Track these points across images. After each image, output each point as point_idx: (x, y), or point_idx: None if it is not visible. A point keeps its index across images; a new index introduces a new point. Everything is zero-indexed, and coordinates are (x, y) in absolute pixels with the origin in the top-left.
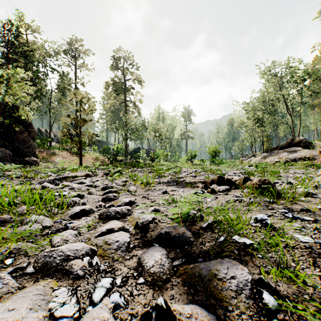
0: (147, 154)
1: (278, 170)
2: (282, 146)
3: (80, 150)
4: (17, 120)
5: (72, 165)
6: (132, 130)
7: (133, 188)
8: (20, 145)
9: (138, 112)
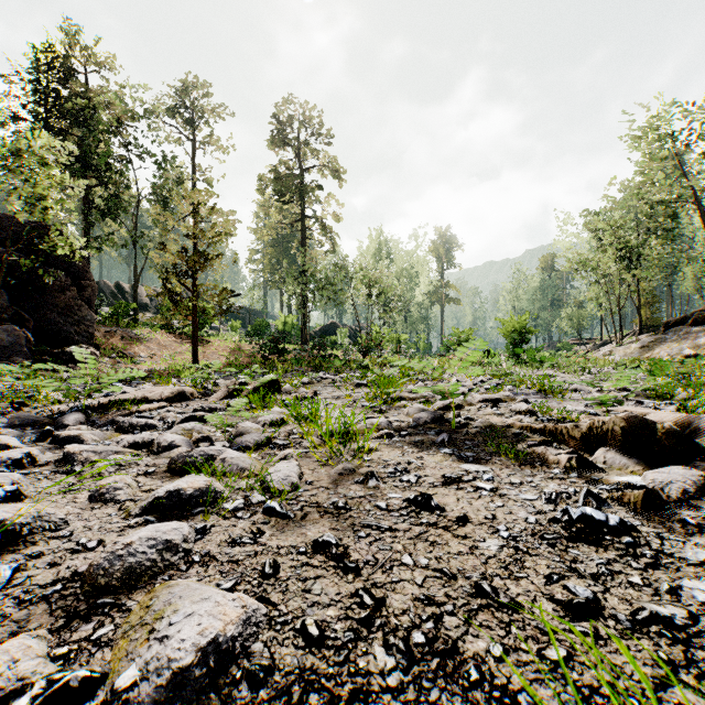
0: (353, 339)
1: None
2: (700, 315)
3: (194, 329)
4: (55, 261)
5: (128, 369)
6: (317, 282)
7: (283, 473)
8: (60, 317)
9: (331, 241)
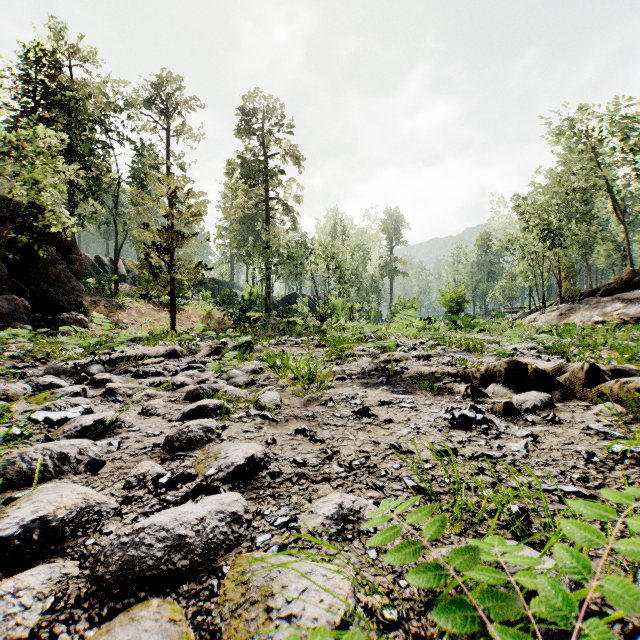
0: (311, 308)
1: (622, 342)
2: (608, 288)
3: (172, 299)
4: (46, 238)
5: (134, 331)
6: (280, 257)
7: (270, 397)
8: (52, 288)
9: (292, 220)
